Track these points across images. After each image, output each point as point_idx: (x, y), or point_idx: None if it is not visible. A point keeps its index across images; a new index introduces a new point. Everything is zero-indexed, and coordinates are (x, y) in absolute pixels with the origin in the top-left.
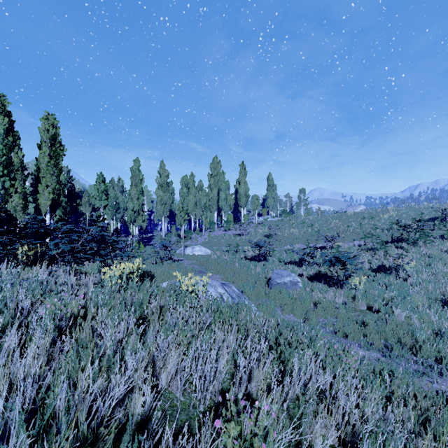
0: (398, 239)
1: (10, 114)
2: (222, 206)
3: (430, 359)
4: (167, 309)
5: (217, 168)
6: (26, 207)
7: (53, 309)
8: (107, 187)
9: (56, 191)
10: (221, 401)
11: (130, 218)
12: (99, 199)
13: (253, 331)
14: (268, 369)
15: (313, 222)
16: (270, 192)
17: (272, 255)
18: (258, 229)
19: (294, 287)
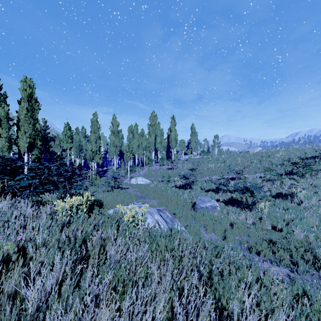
0: (290, 172)
1: None
2: (158, 148)
3: None
4: (109, 241)
5: (154, 120)
6: (11, 148)
7: None
8: (72, 134)
9: (32, 136)
10: None
11: (89, 157)
12: (66, 142)
13: (186, 262)
14: (207, 319)
15: (225, 159)
16: (193, 138)
17: (195, 184)
18: (184, 165)
19: (214, 210)
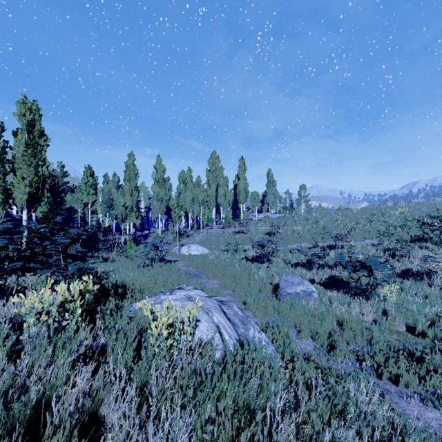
0: (419, 237)
1: None
2: (220, 203)
3: None
4: (108, 393)
5: (215, 163)
6: (7, 203)
7: None
8: (96, 181)
9: (34, 184)
10: None
11: (121, 215)
12: (86, 193)
13: None
14: None
15: (318, 219)
16: (270, 189)
17: (276, 256)
18: (259, 227)
19: (308, 298)
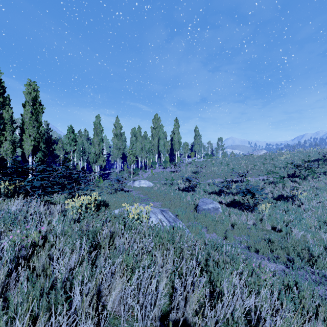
0: (292, 175)
1: (1, 81)
2: (161, 151)
3: (324, 270)
4: (117, 235)
5: (157, 122)
6: (15, 151)
7: (16, 239)
8: (75, 136)
9: (36, 139)
10: (160, 325)
11: (93, 159)
12: (69, 145)
13: (186, 253)
14: (201, 293)
15: (229, 162)
16: (196, 140)
17: (198, 187)
18: (188, 168)
19: (216, 212)
